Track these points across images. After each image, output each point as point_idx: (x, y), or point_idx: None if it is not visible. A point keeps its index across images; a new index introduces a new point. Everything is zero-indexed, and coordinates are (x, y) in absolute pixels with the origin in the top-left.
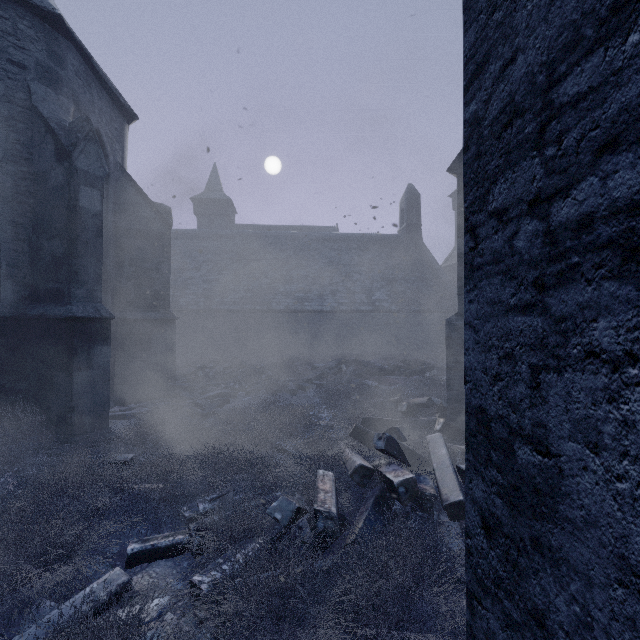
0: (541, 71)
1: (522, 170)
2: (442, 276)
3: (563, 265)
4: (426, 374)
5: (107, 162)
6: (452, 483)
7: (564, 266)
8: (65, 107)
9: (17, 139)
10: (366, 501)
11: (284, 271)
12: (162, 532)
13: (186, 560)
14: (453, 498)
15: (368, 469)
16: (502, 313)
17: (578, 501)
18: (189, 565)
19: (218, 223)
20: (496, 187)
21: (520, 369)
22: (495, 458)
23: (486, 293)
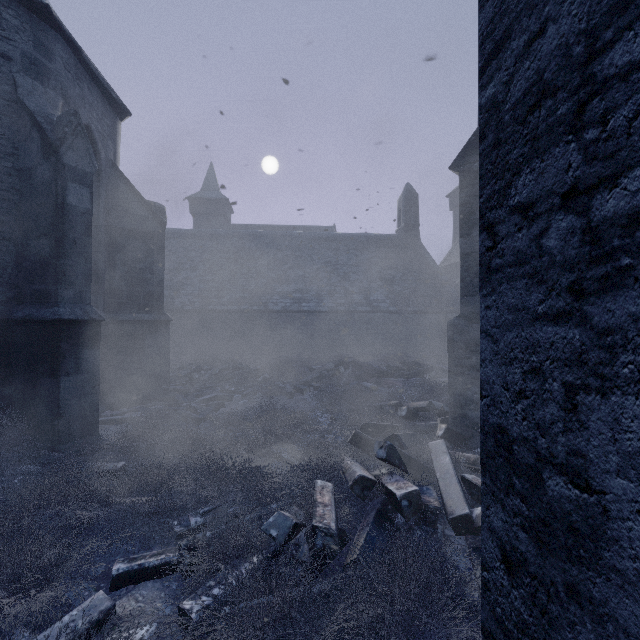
0: (579, 41)
1: (553, 158)
2: (440, 276)
3: (609, 268)
4: (425, 376)
5: (98, 159)
6: (457, 495)
7: (610, 269)
8: (53, 101)
9: (2, 133)
10: (367, 515)
11: (281, 271)
12: (151, 549)
13: (175, 581)
14: (458, 511)
15: (369, 480)
16: (527, 322)
17: (630, 550)
18: (178, 587)
19: (215, 223)
20: (520, 179)
21: (551, 387)
22: (518, 486)
23: (507, 298)
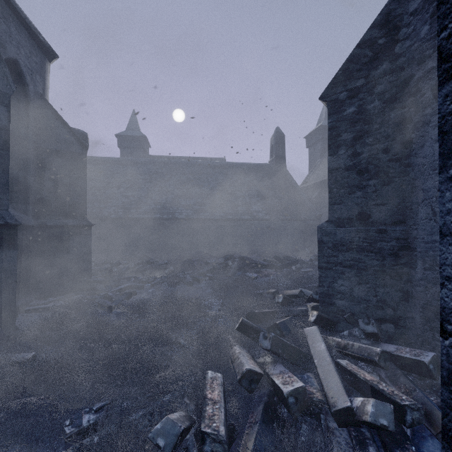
0: None
1: None
2: (301, 194)
3: None
4: (292, 267)
5: (27, 90)
6: (336, 384)
7: None
8: None
9: None
10: (255, 410)
11: (185, 189)
12: None
13: None
14: (340, 403)
15: (256, 373)
16: None
17: None
18: None
19: (136, 154)
20: None
21: None
22: None
23: None
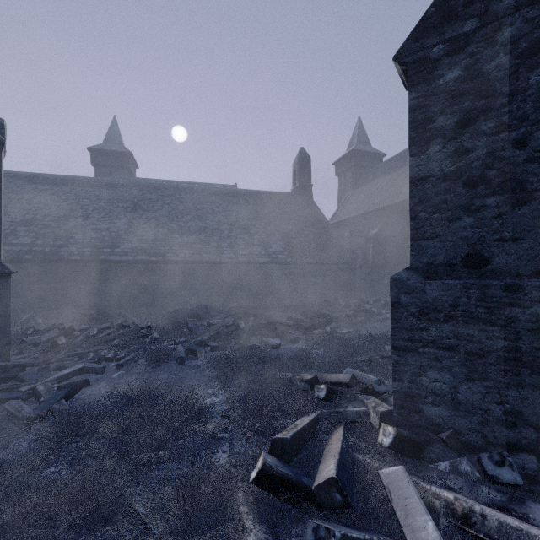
0: None
1: None
2: (331, 231)
3: None
4: (327, 328)
5: None
6: None
7: None
8: None
9: None
10: None
11: (182, 222)
12: None
13: None
14: None
15: None
16: None
17: None
18: None
19: (118, 175)
20: None
21: None
22: None
23: None
